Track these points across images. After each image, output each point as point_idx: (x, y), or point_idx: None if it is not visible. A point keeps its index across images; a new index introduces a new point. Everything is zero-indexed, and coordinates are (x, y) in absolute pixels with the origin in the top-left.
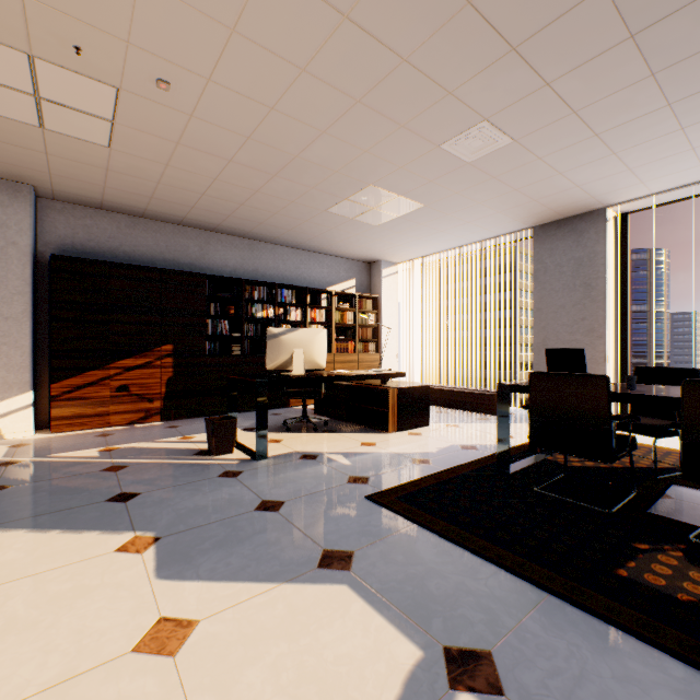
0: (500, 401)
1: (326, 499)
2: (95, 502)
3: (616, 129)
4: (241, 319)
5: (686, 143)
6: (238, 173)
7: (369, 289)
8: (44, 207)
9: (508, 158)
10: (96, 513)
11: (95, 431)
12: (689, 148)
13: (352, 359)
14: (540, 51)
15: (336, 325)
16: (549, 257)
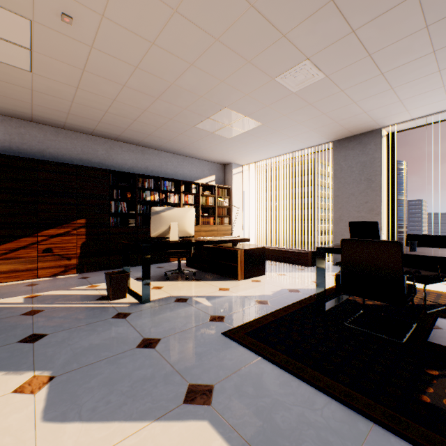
0: (318, 259)
1: (192, 336)
2: (8, 343)
3: (396, 70)
4: (135, 202)
5: (440, 82)
6: (131, 96)
7: (224, 182)
8: None
9: (320, 89)
10: (6, 354)
11: (26, 282)
12: (441, 86)
13: (213, 229)
14: (351, 3)
15: (202, 206)
16: (344, 161)
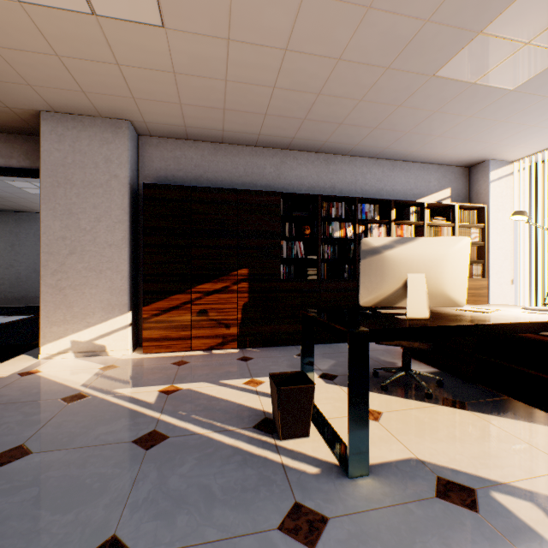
0: None
1: None
2: None
3: None
4: (316, 240)
5: None
6: (315, 23)
7: (467, 199)
8: (143, 144)
9: None
10: None
11: (176, 355)
12: None
13: None
14: None
15: None
16: None
